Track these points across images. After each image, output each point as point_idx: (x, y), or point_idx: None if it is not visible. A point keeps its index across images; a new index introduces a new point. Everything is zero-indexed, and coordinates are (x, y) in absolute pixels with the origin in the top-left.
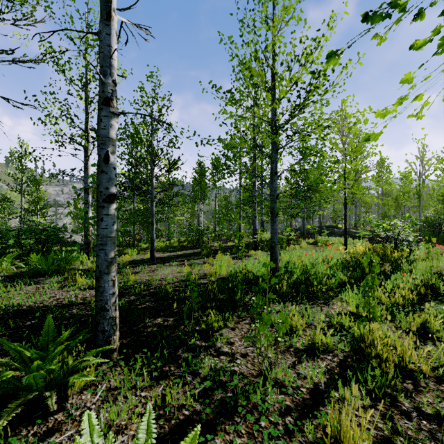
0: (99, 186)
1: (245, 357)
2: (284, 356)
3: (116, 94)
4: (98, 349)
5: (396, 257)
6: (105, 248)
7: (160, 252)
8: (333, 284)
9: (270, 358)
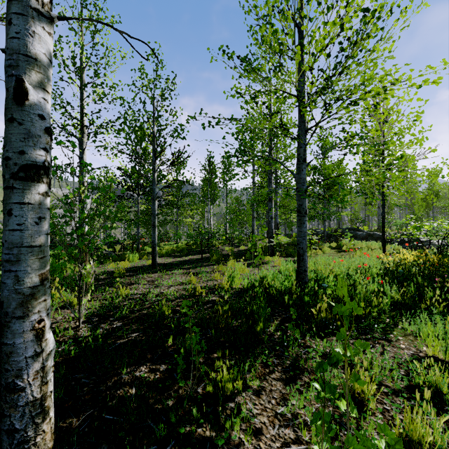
0: (7, 148)
1: None
2: None
3: None
4: None
5: None
6: (17, 268)
7: (165, 257)
8: (385, 305)
9: None
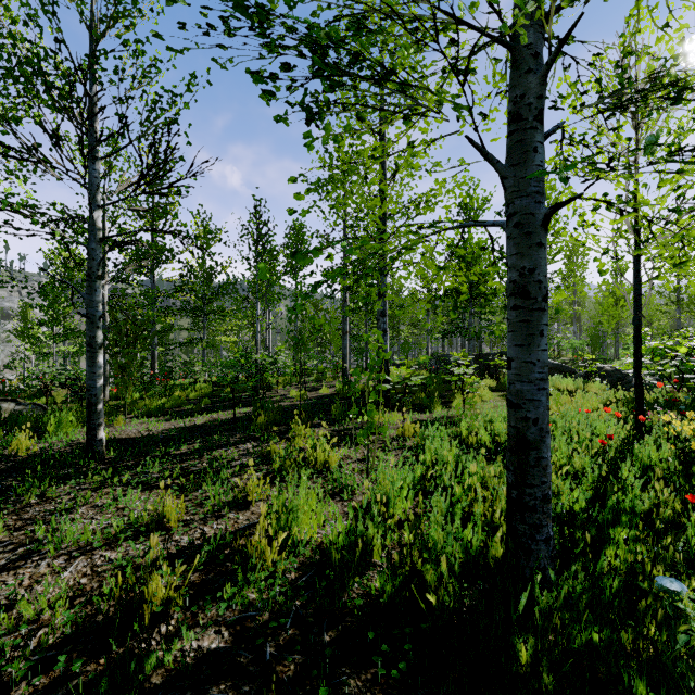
0: None
1: None
2: None
3: None
4: None
5: None
6: None
7: (152, 419)
8: None
9: None
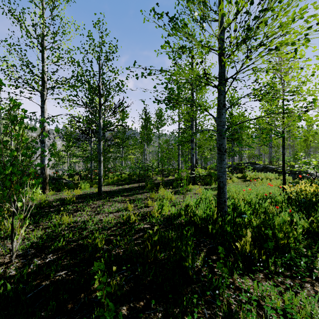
0: None
1: None
2: None
3: None
4: None
5: None
6: None
7: (111, 186)
8: (298, 234)
9: None
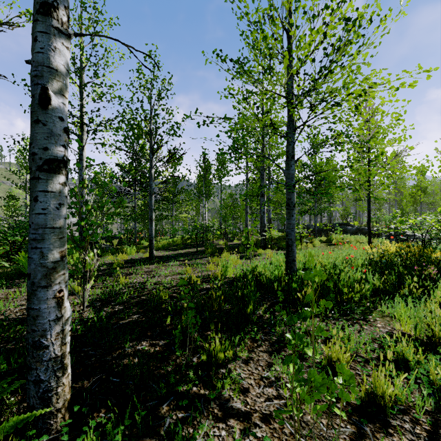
0: (33, 145)
1: (268, 423)
2: (332, 422)
3: (64, 4)
4: (21, 416)
5: (439, 258)
6: (42, 246)
7: (161, 251)
8: (366, 291)
9: (310, 425)
